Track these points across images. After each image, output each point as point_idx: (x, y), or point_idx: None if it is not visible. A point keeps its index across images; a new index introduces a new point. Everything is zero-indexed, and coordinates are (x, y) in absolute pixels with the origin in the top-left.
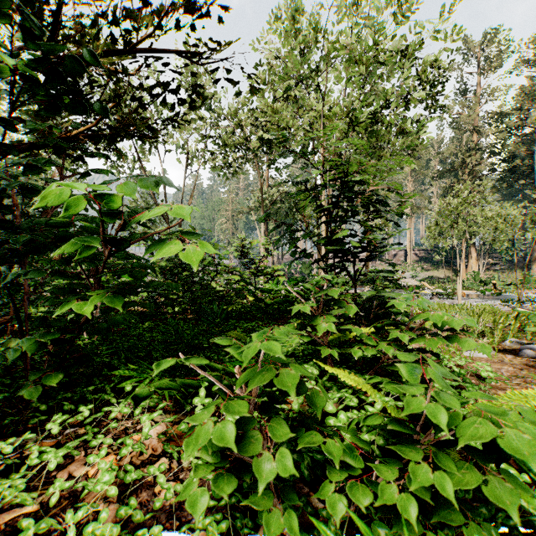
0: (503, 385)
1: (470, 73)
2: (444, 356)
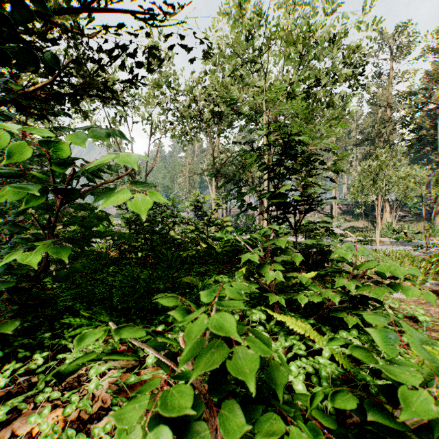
0: (435, 327)
1: (384, 59)
2: None
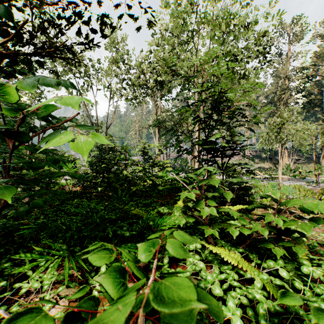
0: None
1: (283, 43)
2: (293, 228)
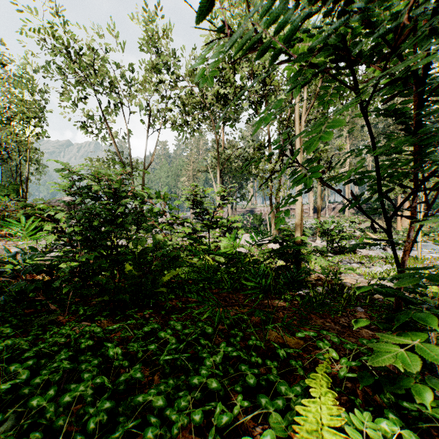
0: None
1: None
2: None
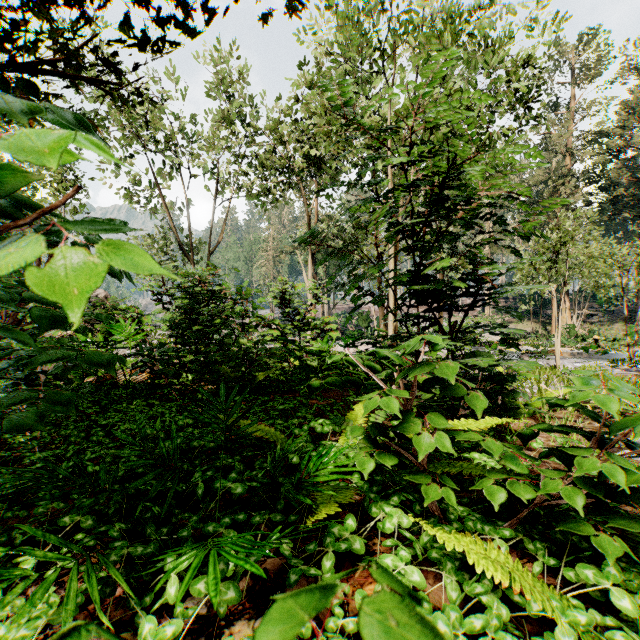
0: None
1: (562, 83)
2: None
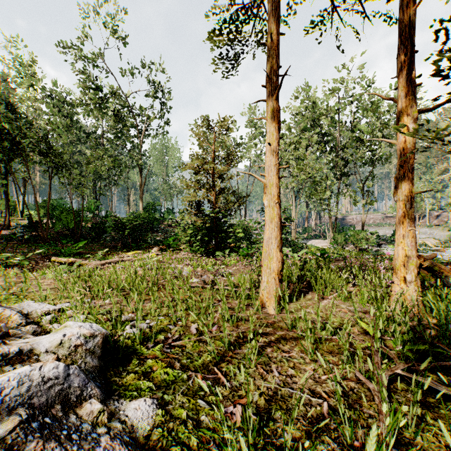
0: None
1: None
2: None
